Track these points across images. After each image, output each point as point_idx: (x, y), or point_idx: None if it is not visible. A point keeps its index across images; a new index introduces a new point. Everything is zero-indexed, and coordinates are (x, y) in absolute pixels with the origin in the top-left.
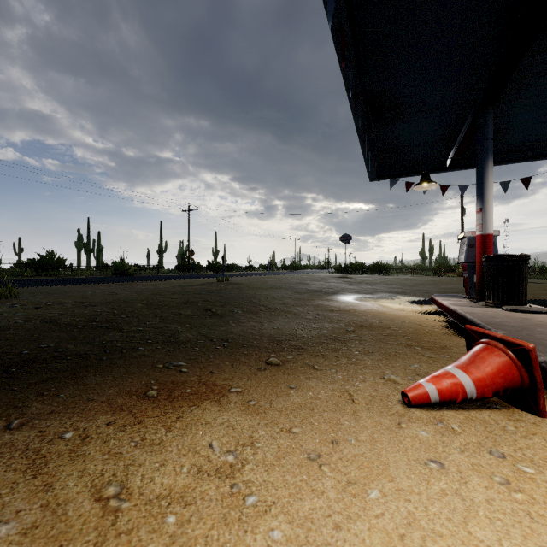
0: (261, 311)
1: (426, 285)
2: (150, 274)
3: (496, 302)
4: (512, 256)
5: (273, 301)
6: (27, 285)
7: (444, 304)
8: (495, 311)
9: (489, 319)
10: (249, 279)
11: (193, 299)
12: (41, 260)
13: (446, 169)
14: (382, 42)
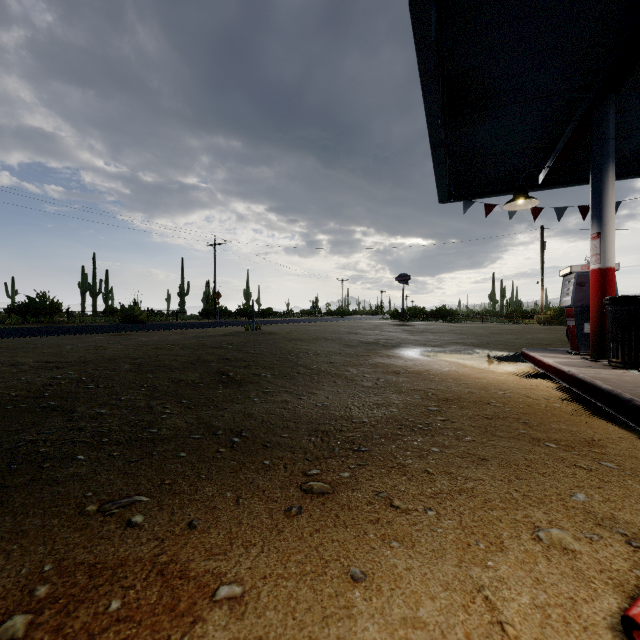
0: (300, 374)
1: (505, 334)
2: (167, 321)
3: (626, 362)
4: None
5: (317, 358)
6: None
7: (549, 363)
8: (632, 376)
9: (639, 390)
10: (286, 328)
11: (206, 357)
12: (30, 303)
13: (538, 187)
14: None
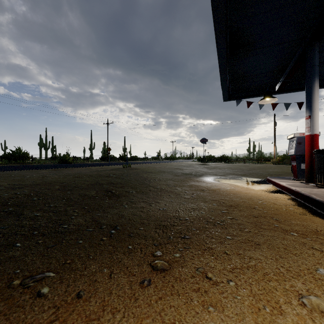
0: (150, 191)
1: (256, 169)
2: (83, 162)
3: None
4: None
5: (160, 182)
6: None
7: (283, 185)
8: None
9: None
10: (144, 166)
11: (101, 181)
12: (12, 153)
13: (275, 93)
14: None
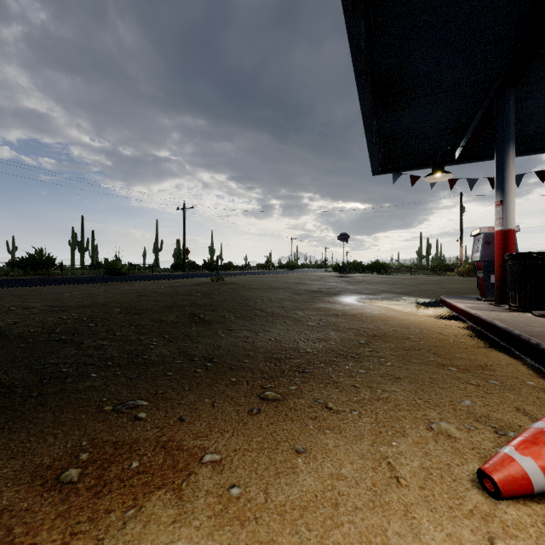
0: (257, 316)
1: (429, 284)
2: (144, 273)
3: (522, 306)
4: (542, 254)
5: (270, 303)
6: (3, 285)
7: (461, 308)
8: (525, 317)
9: (527, 328)
10: (245, 279)
11: (181, 302)
12: (29, 258)
13: (455, 162)
14: (396, 5)
